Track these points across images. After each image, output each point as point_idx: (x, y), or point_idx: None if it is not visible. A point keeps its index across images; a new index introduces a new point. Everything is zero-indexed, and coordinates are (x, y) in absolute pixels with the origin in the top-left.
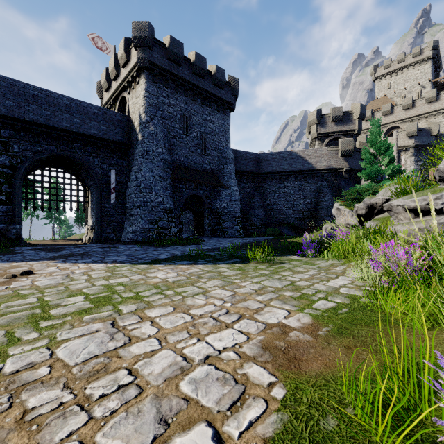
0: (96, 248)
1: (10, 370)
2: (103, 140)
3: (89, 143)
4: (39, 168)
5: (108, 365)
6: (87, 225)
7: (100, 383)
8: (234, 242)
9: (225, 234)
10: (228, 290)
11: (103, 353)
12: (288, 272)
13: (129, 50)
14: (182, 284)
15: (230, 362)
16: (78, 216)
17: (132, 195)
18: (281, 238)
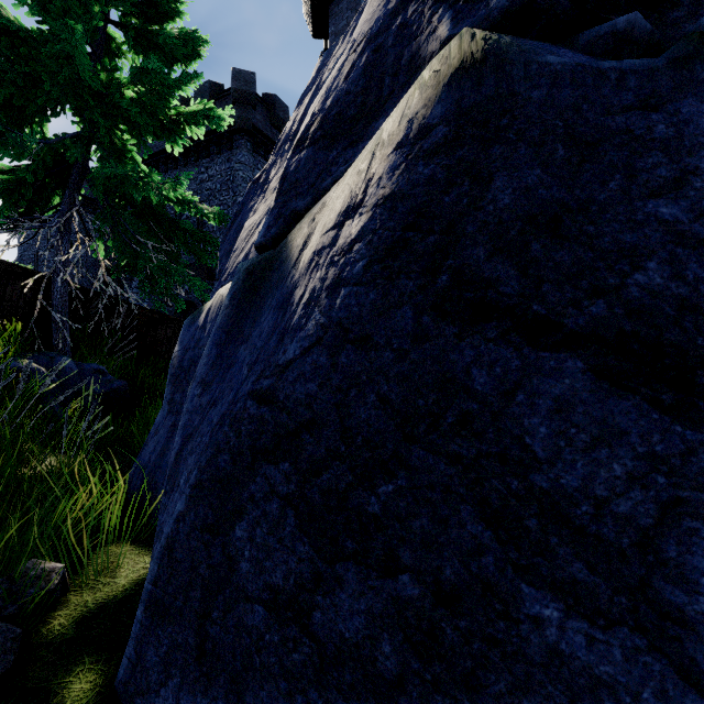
0: None
1: None
2: None
3: None
4: None
5: None
6: None
7: None
8: None
9: None
10: None
11: None
12: None
13: None
14: None
15: None
16: None
17: None
18: None
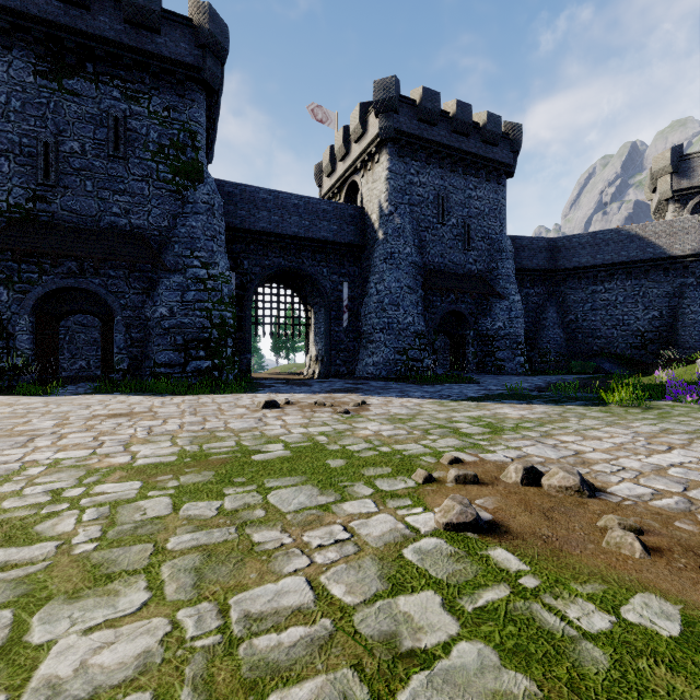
0: (343, 383)
1: (513, 456)
2: (333, 244)
3: (317, 249)
4: (260, 286)
5: (585, 461)
6: (309, 355)
7: (598, 467)
8: (529, 381)
9: (500, 369)
10: (621, 428)
11: (568, 456)
12: (685, 418)
13: (365, 119)
14: (552, 420)
15: (699, 469)
16: (276, 343)
17: (372, 314)
18: (605, 378)
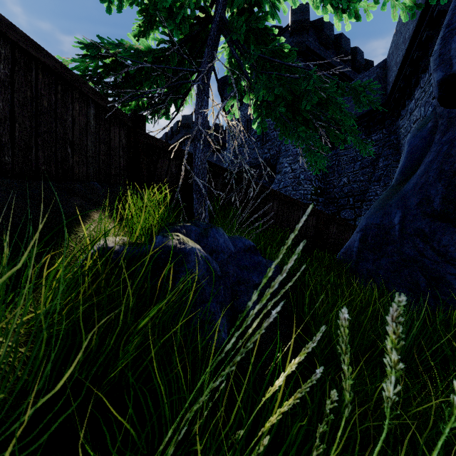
0: None
1: None
2: None
3: None
4: None
5: None
6: None
7: None
8: None
9: None
10: None
11: None
12: None
13: None
14: None
15: None
16: None
17: None
18: None
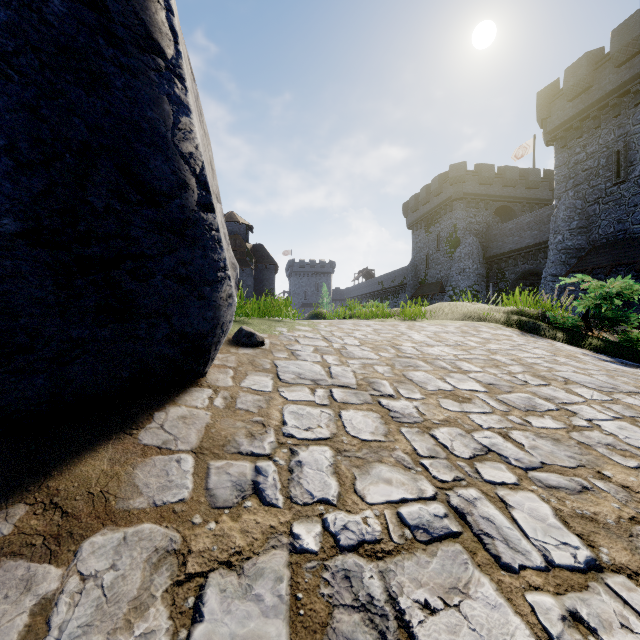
0: None
1: None
2: None
3: None
4: None
5: None
6: None
7: None
8: None
9: None
10: None
11: None
12: None
13: None
14: None
15: None
16: None
17: None
18: None
